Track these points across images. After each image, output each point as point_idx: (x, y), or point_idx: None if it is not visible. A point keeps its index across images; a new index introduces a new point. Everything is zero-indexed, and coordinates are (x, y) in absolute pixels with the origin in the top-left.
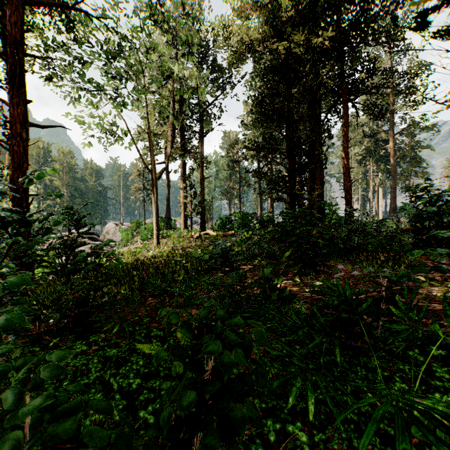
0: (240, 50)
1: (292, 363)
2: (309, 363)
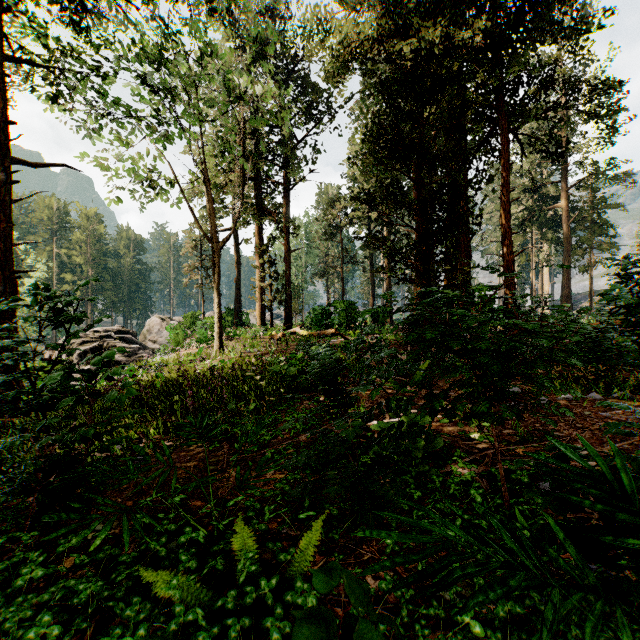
0: (344, 56)
1: (486, 634)
2: (527, 639)
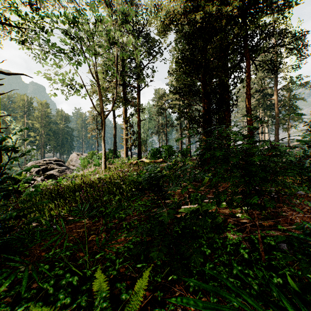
0: (167, 21)
1: None
2: None
